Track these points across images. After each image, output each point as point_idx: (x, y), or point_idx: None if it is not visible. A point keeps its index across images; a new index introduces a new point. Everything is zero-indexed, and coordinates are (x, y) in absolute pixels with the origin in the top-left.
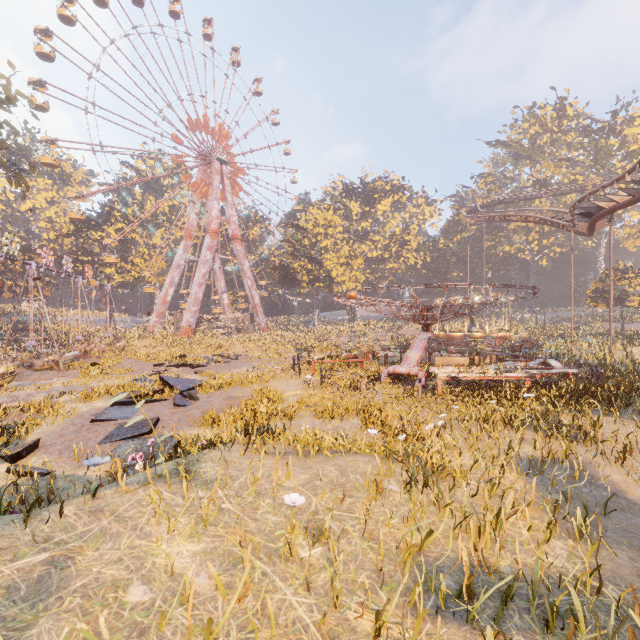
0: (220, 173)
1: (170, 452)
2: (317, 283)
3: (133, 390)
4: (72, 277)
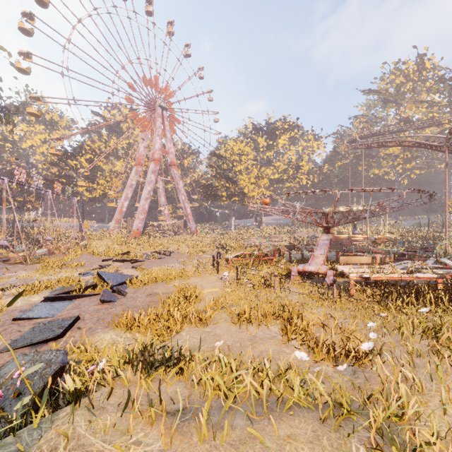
0: (161, 116)
1: (42, 387)
2: (233, 197)
3: (72, 284)
4: (43, 191)
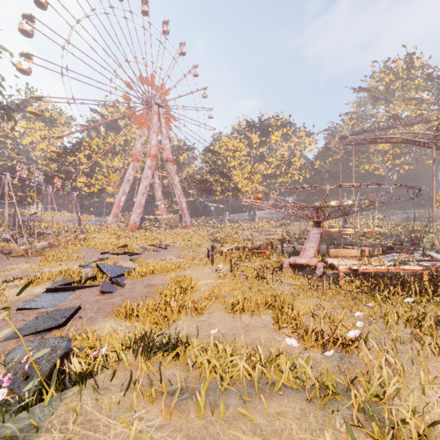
0: (158, 114)
1: (48, 371)
2: (227, 192)
3: (72, 276)
4: (43, 186)
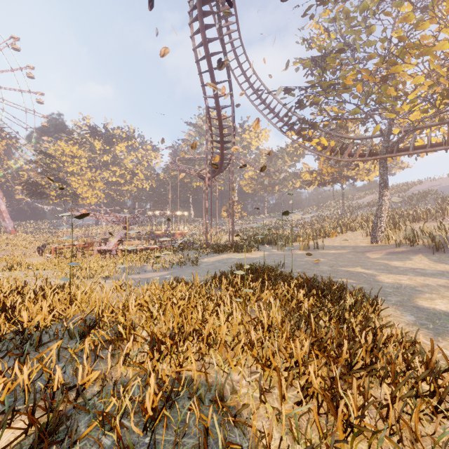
0: None
1: None
2: (64, 197)
3: None
4: None
